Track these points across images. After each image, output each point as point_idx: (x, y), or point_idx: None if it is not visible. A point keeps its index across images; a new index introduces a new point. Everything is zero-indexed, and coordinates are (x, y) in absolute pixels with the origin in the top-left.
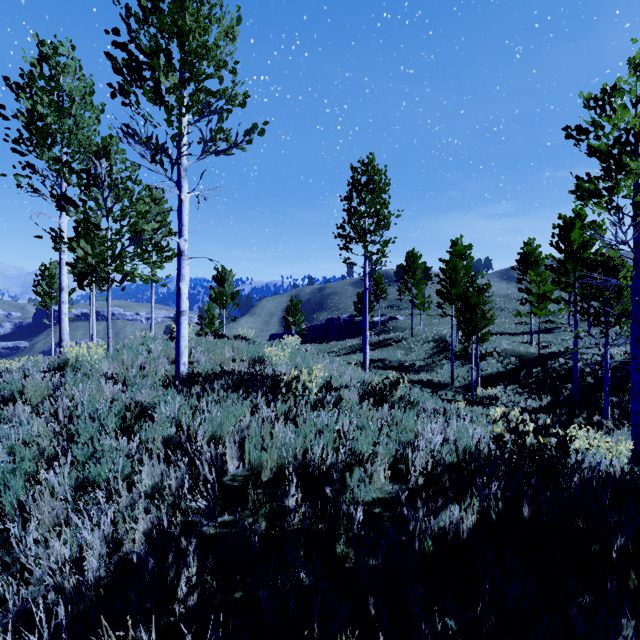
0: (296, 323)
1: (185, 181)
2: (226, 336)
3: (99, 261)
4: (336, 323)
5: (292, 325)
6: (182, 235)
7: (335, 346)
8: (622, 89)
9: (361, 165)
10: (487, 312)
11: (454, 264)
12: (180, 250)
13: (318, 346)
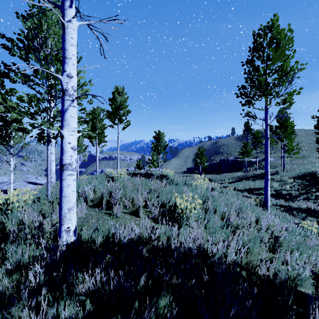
0: (202, 163)
1: (70, 3)
2: (153, 175)
3: (31, 118)
4: (226, 162)
5: (199, 164)
6: (65, 70)
7: (226, 176)
8: None
9: (262, 30)
10: None
11: None
12: (63, 89)
13: (215, 176)
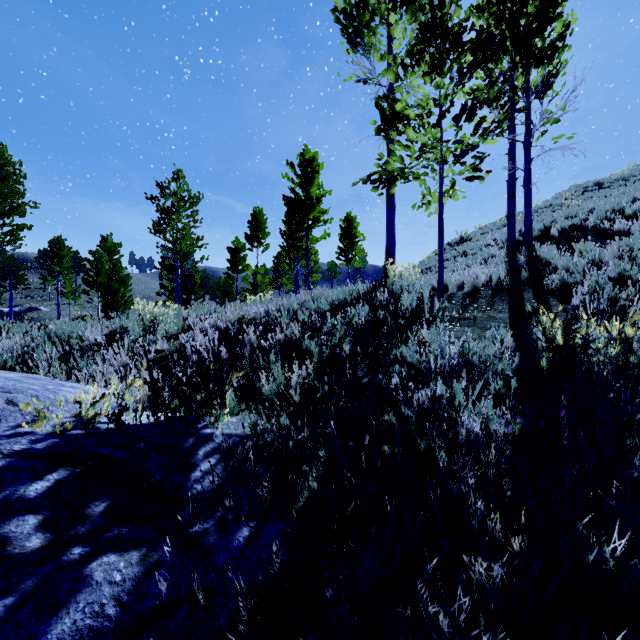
0: None
1: None
2: None
3: None
4: None
5: None
6: None
7: None
8: (167, 186)
9: None
10: (127, 298)
11: (101, 257)
12: None
13: None
